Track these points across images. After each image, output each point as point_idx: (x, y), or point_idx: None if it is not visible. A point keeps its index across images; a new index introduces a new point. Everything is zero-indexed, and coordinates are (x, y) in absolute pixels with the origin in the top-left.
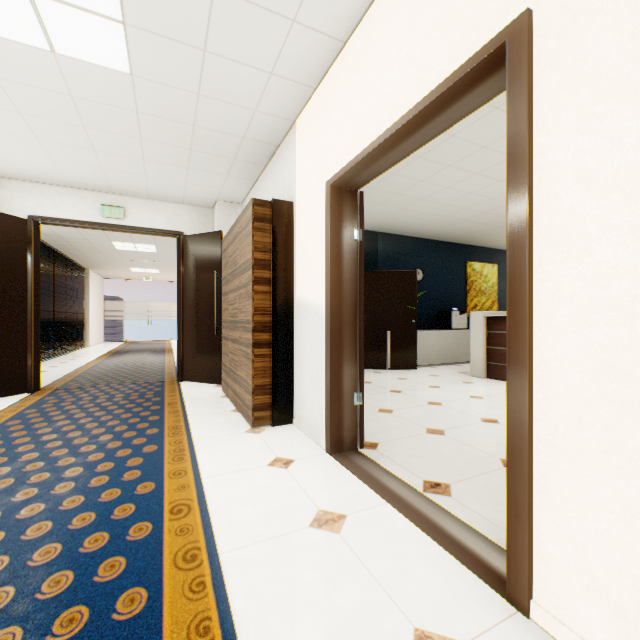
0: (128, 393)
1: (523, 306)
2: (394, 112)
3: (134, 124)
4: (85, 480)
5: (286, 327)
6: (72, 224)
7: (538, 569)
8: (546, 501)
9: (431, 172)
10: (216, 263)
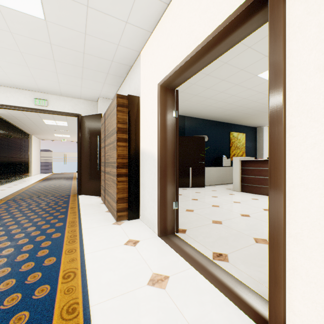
0: (49, 202)
1: (280, 152)
2: (197, 40)
3: (49, 51)
4: (13, 257)
5: (135, 165)
6: (17, 108)
7: (290, 317)
8: (295, 275)
9: (213, 83)
10: (98, 131)
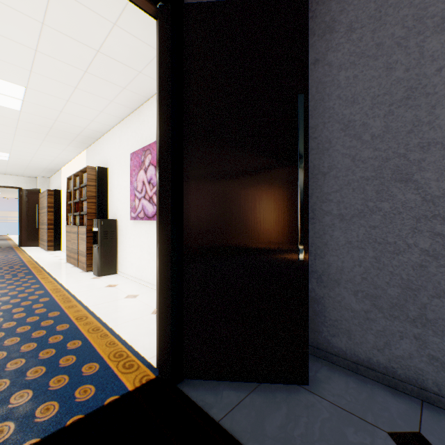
0: None
1: None
2: None
3: (6, 164)
4: None
5: (59, 224)
6: None
7: None
8: None
9: None
10: (38, 201)
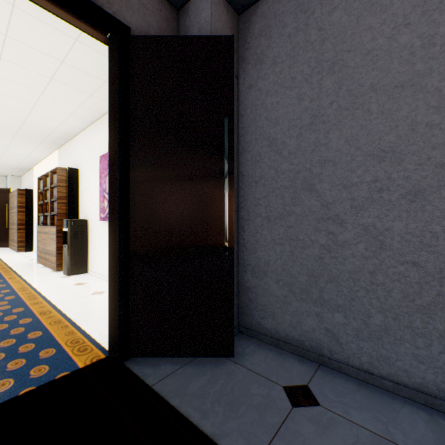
0: None
1: None
2: None
3: None
4: None
5: (31, 224)
6: None
7: None
8: None
9: None
10: (8, 200)
